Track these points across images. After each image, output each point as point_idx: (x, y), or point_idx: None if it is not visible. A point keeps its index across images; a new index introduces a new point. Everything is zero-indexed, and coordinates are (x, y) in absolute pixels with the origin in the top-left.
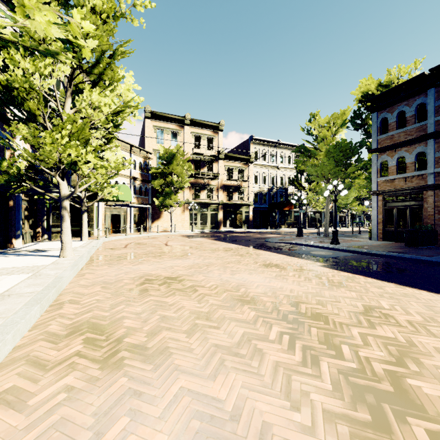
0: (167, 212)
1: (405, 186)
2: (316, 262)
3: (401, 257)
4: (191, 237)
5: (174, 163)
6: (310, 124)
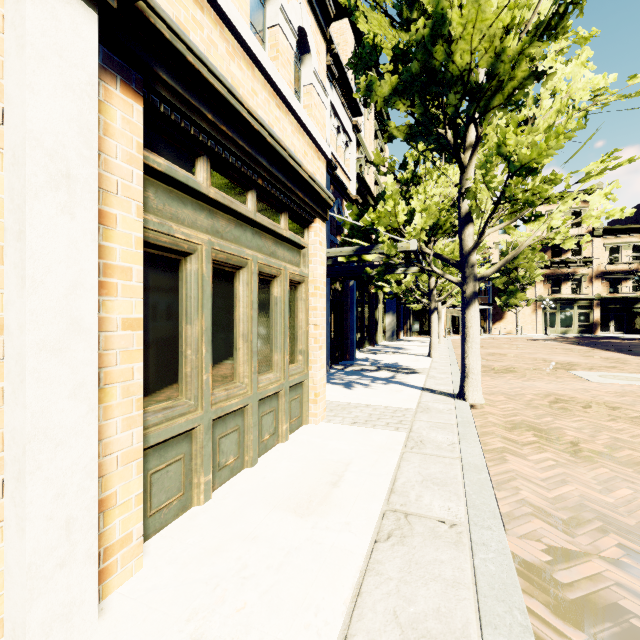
0: (511, 312)
1: None
2: None
3: None
4: (539, 340)
5: (520, 257)
6: None
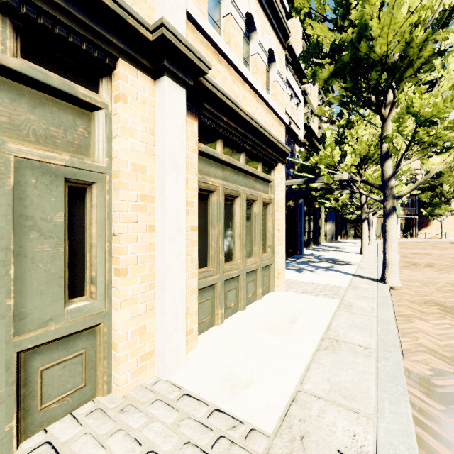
0: (436, 220)
1: None
2: None
3: None
4: None
5: (444, 175)
6: None
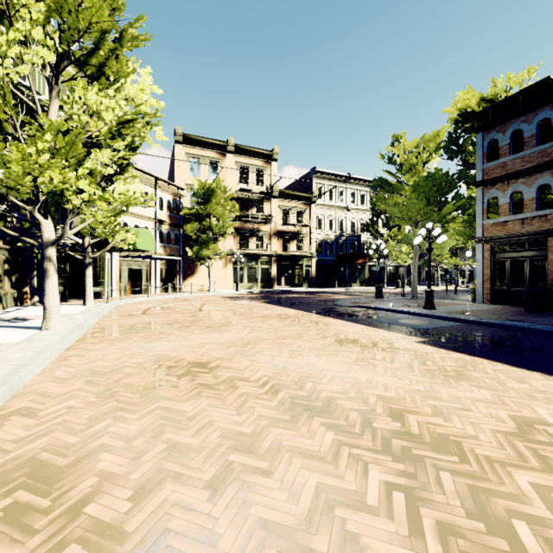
0: (204, 265)
1: (523, 231)
2: (410, 336)
3: (529, 328)
4: (235, 299)
5: (213, 201)
6: (393, 149)
